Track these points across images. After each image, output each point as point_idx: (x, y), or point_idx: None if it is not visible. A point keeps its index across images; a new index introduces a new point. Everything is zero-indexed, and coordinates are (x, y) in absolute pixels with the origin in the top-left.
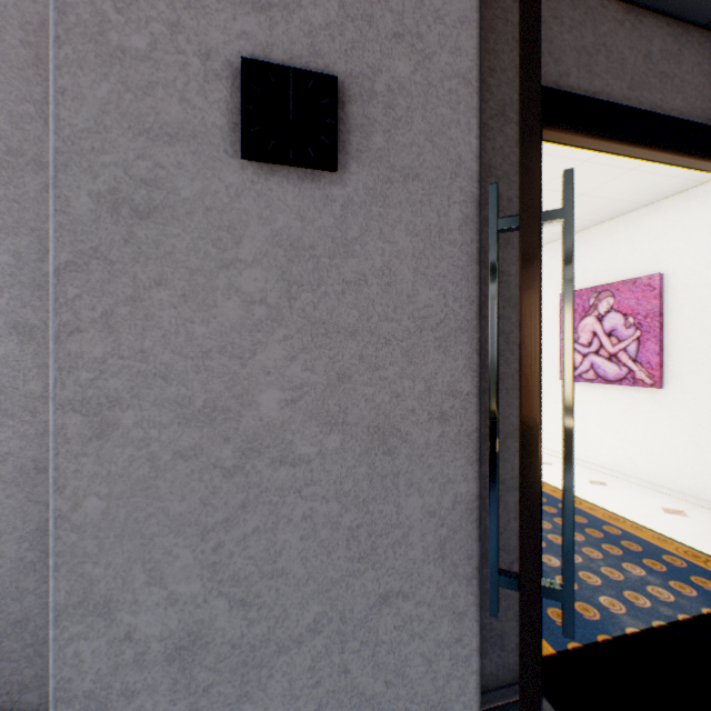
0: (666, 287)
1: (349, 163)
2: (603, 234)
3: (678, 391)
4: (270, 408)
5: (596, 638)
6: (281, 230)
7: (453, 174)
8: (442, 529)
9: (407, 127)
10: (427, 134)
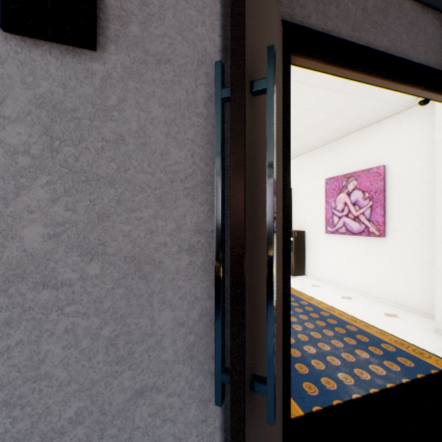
0: (387, 173)
1: (108, 45)
2: (351, 141)
3: (394, 239)
4: (34, 241)
5: (332, 402)
6: (44, 94)
7: (200, 62)
8: (191, 336)
9: (160, 21)
10: (177, 29)
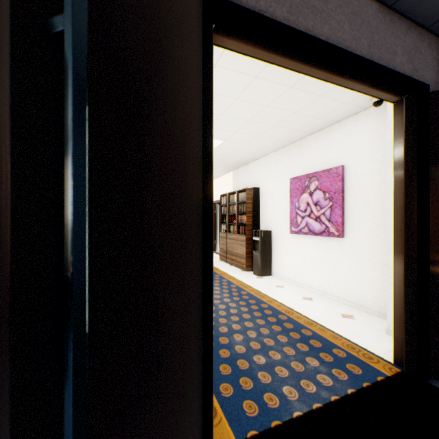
0: (345, 174)
1: None
2: (313, 141)
3: (352, 239)
4: None
5: (270, 424)
6: None
7: None
8: None
9: None
10: None
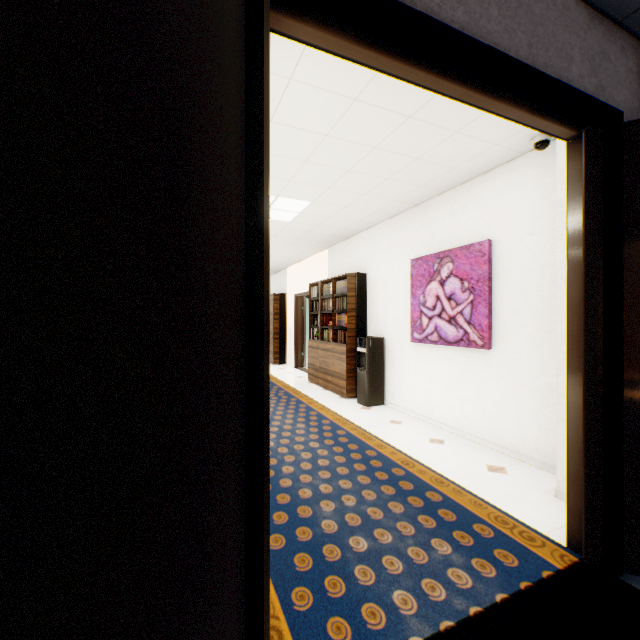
0: (494, 253)
1: None
2: (445, 203)
3: (503, 352)
4: None
5: None
6: None
7: None
8: None
9: None
10: None
